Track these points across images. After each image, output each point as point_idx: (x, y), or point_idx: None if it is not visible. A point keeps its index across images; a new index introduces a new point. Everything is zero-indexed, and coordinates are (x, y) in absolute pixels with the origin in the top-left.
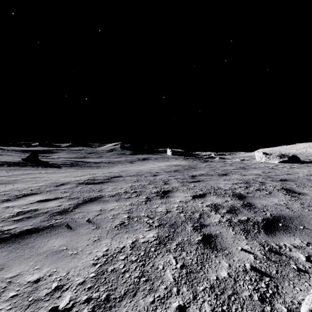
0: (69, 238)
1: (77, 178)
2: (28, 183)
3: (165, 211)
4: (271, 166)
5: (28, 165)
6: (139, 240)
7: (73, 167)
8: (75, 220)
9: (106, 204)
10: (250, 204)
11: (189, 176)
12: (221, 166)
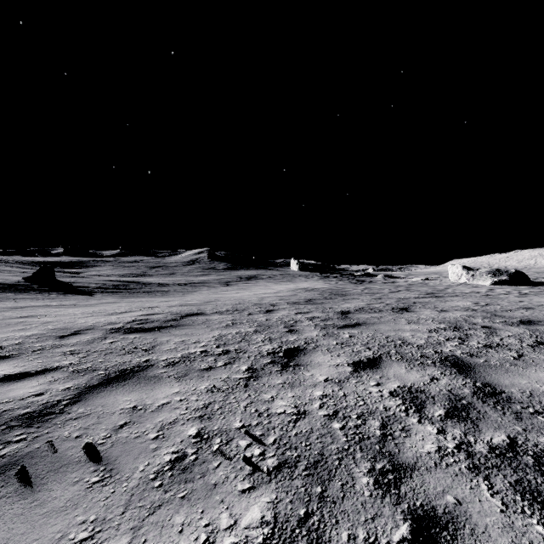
0: (5, 529)
1: (112, 318)
2: (6, 329)
3: (294, 412)
4: (483, 291)
5: (33, 289)
6: (216, 542)
7: (117, 293)
8: (55, 447)
9: (152, 390)
10: (493, 390)
11: (336, 312)
12: (391, 291)
